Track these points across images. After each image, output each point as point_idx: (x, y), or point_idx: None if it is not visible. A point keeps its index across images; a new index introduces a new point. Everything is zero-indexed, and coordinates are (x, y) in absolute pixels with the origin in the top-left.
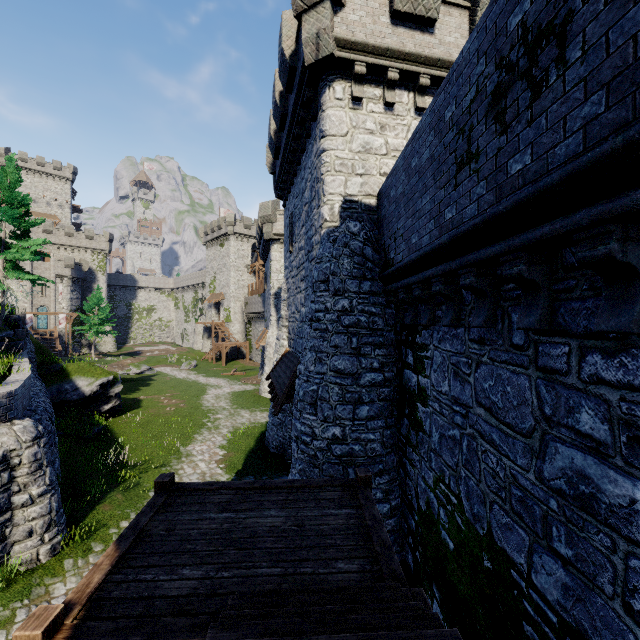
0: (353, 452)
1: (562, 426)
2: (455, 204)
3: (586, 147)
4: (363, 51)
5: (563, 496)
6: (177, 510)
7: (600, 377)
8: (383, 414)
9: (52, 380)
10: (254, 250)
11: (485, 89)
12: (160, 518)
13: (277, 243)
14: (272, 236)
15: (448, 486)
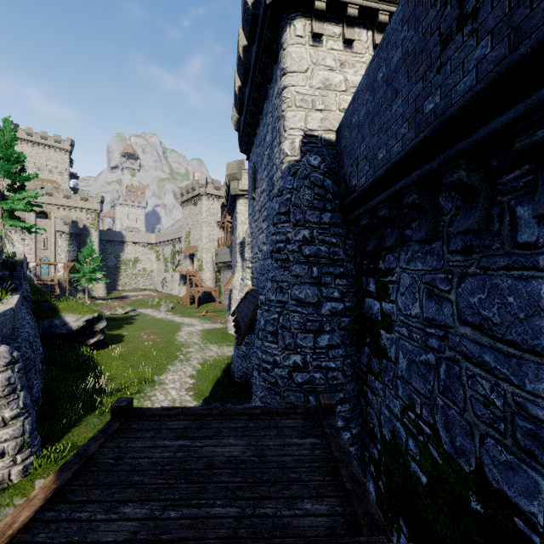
0: (314, 380)
1: None
2: (439, 89)
3: None
4: None
5: None
6: (131, 436)
7: None
8: (343, 343)
9: (44, 316)
10: (223, 209)
11: None
12: (111, 445)
13: (242, 198)
14: (238, 192)
15: (419, 415)
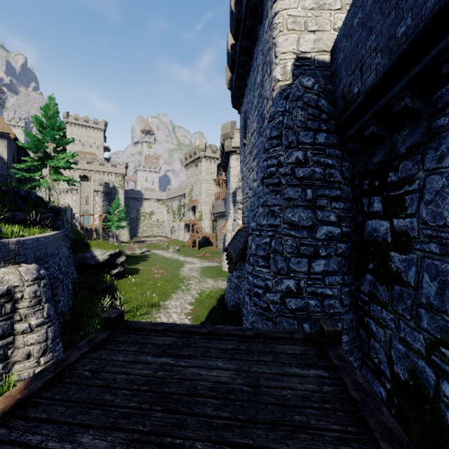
0: (309, 307)
1: None
2: None
3: None
4: None
5: None
6: (115, 348)
7: None
8: (340, 270)
9: (79, 250)
10: (219, 168)
11: None
12: (93, 355)
13: (234, 154)
14: (231, 149)
15: None
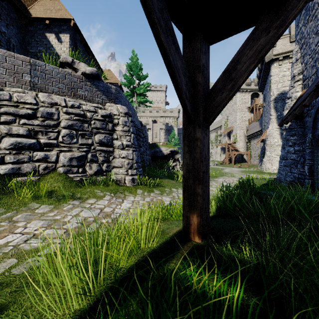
0: None
1: None
2: None
3: None
4: None
5: None
6: None
7: None
8: None
9: (152, 148)
10: (252, 98)
11: None
12: None
13: (276, 62)
14: (272, 57)
15: None
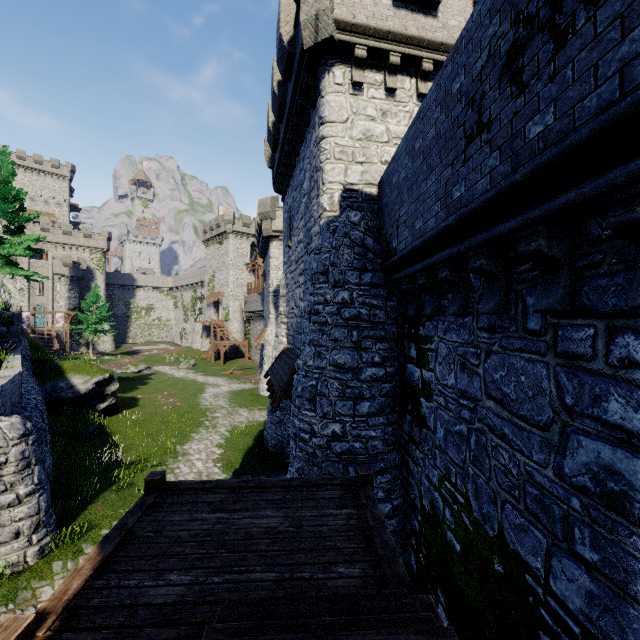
0: (353, 450)
1: (586, 417)
2: (464, 181)
3: (623, 93)
4: (364, 34)
5: (587, 494)
6: (167, 510)
7: (633, 360)
8: (385, 410)
9: (47, 378)
10: (253, 248)
11: (499, 50)
12: (148, 519)
13: (276, 240)
14: (271, 233)
15: (454, 484)
